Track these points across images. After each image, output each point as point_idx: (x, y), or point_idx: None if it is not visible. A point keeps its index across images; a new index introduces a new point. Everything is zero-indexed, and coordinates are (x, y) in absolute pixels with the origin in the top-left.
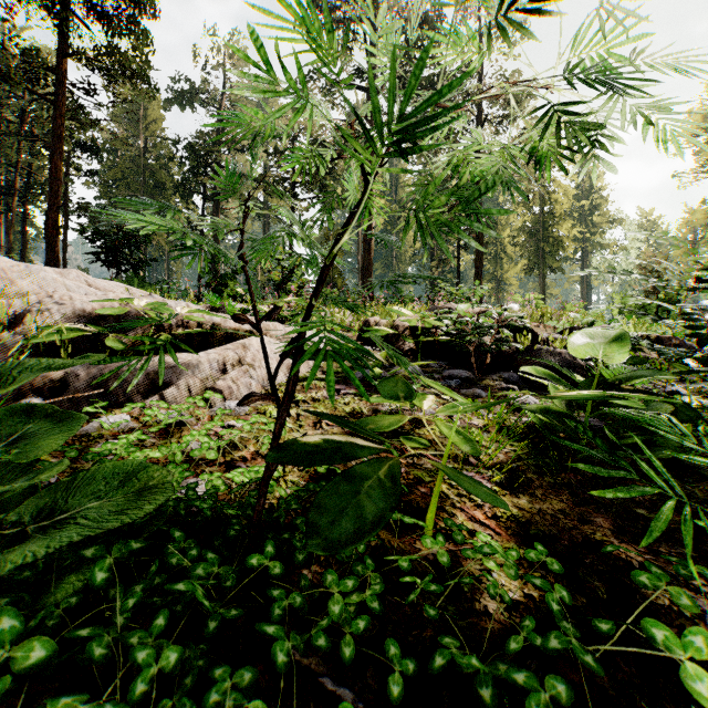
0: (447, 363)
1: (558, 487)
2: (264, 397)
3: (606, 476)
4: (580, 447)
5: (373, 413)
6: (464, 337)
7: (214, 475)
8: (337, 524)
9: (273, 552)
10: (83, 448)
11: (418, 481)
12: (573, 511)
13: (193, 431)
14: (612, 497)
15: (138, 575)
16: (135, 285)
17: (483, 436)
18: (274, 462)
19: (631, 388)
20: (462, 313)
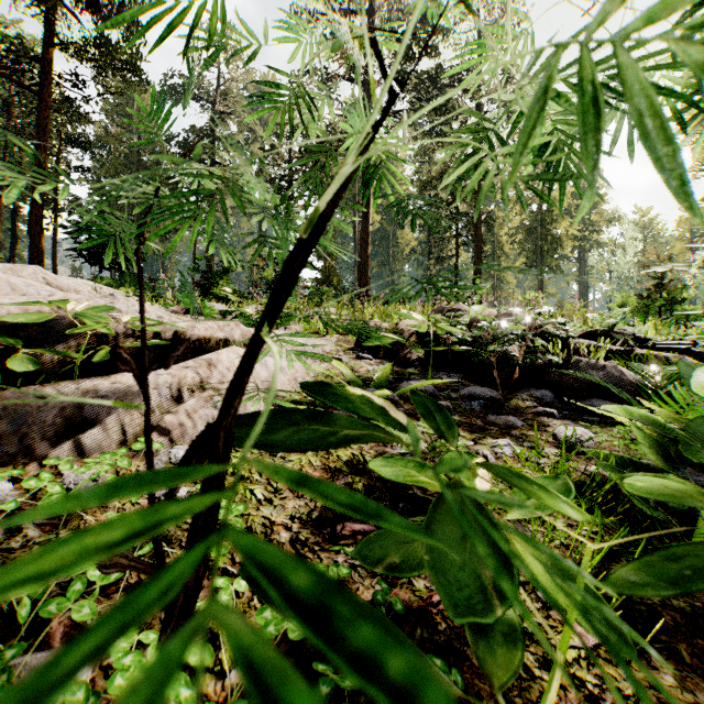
0: (462, 376)
1: (701, 625)
2: (136, 569)
3: None
4: None
5: None
6: (482, 346)
7: None
8: None
9: None
10: None
11: None
12: None
13: None
14: None
15: None
16: (127, 284)
17: None
18: None
19: None
20: (481, 317)
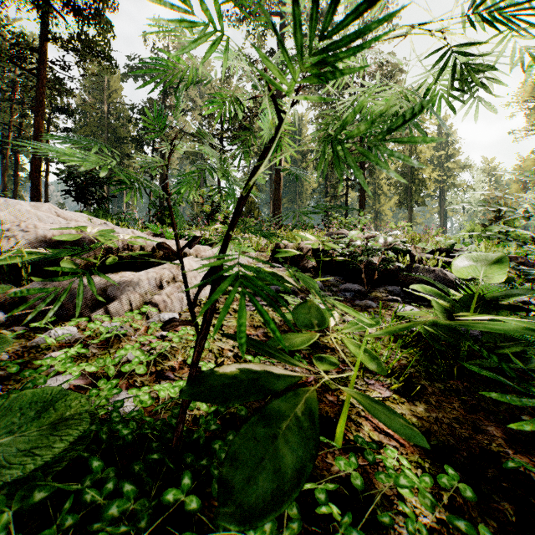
0: (342, 278)
1: (448, 393)
2: (185, 323)
3: (519, 404)
4: (488, 373)
5: (284, 322)
6: (355, 257)
7: (141, 389)
8: (254, 482)
9: (190, 485)
10: (31, 359)
11: (326, 389)
12: (466, 420)
13: (126, 346)
14: (529, 429)
15: (58, 503)
16: (100, 216)
17: (378, 344)
18: (190, 399)
19: (505, 304)
20: (354, 238)
